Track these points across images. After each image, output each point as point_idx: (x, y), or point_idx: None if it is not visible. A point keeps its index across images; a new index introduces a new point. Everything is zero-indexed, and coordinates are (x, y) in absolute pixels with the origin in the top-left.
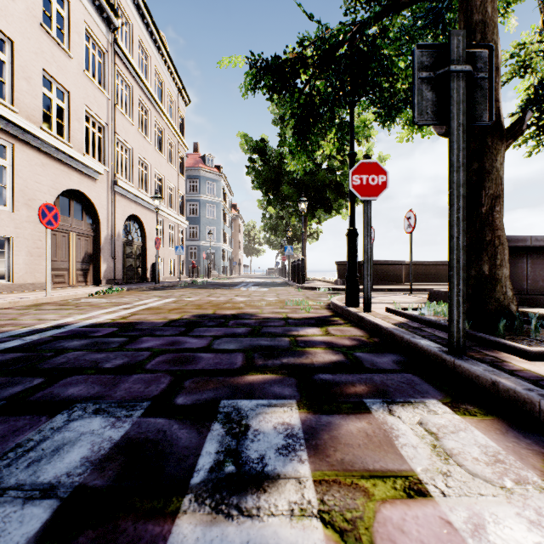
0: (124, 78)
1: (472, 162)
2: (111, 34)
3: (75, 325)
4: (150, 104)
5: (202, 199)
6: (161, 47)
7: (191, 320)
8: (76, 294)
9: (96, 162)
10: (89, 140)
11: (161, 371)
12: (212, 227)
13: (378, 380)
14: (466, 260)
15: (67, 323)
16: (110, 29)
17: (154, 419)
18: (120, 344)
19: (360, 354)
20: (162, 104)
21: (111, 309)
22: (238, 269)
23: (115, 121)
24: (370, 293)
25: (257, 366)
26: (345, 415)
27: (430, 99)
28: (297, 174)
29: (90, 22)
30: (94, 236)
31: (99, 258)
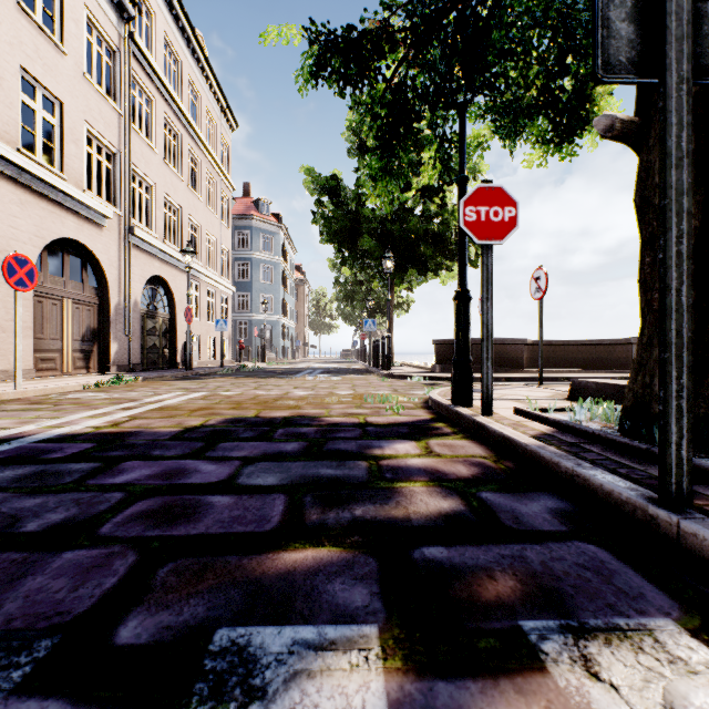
0: (144, 88)
1: None
2: (125, 26)
3: (30, 437)
4: (180, 127)
5: (255, 257)
6: (197, 49)
7: (218, 429)
8: (63, 386)
9: (102, 202)
10: (92, 171)
11: (124, 539)
12: (269, 295)
13: (536, 561)
14: (651, 335)
15: (20, 434)
16: (124, 19)
17: (37, 705)
18: (81, 476)
19: (489, 494)
20: (199, 128)
21: (104, 410)
22: (303, 351)
23: (130, 146)
24: (491, 386)
25: (306, 526)
26: (490, 679)
27: (624, 35)
28: (380, 222)
29: (93, 7)
30: (100, 305)
31: (107, 336)
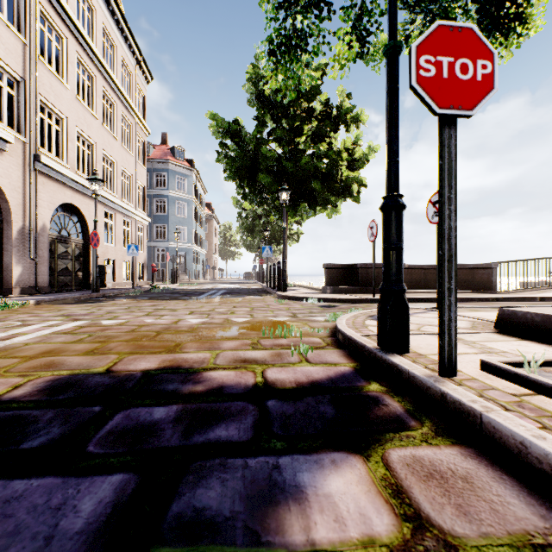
0: (53, 25)
1: None
2: None
3: None
4: (94, 69)
5: (171, 195)
6: (112, 1)
7: (6, 415)
8: None
9: (2, 126)
10: None
11: None
12: (183, 227)
13: None
14: None
15: None
16: None
17: None
18: None
19: None
20: (114, 74)
21: None
22: (212, 273)
23: (36, 76)
24: (455, 332)
25: None
26: None
27: None
28: (276, 160)
29: None
30: (2, 228)
31: (9, 259)
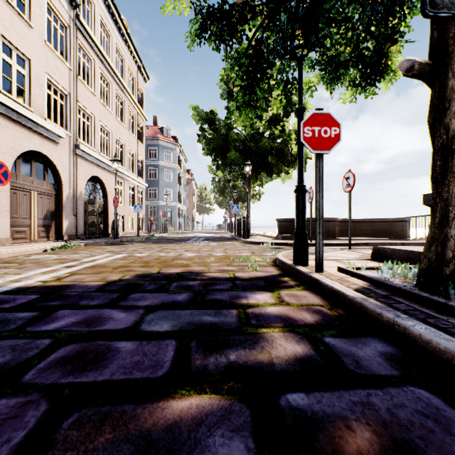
0: (86, 52)
1: (451, 102)
2: (73, 10)
3: None
4: (111, 78)
5: (160, 165)
6: (122, 27)
7: (130, 282)
8: (28, 250)
9: (58, 127)
10: (51, 106)
11: (41, 387)
12: (169, 189)
13: (382, 408)
14: (442, 217)
15: None
16: (72, 6)
17: None
18: (22, 324)
19: (331, 339)
20: (123, 79)
21: (53, 268)
22: (192, 225)
23: (77, 90)
24: (322, 252)
25: (191, 372)
26: None
27: None
28: (242, 141)
29: None
30: (56, 195)
31: (61, 216)
